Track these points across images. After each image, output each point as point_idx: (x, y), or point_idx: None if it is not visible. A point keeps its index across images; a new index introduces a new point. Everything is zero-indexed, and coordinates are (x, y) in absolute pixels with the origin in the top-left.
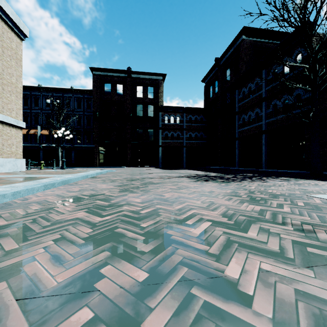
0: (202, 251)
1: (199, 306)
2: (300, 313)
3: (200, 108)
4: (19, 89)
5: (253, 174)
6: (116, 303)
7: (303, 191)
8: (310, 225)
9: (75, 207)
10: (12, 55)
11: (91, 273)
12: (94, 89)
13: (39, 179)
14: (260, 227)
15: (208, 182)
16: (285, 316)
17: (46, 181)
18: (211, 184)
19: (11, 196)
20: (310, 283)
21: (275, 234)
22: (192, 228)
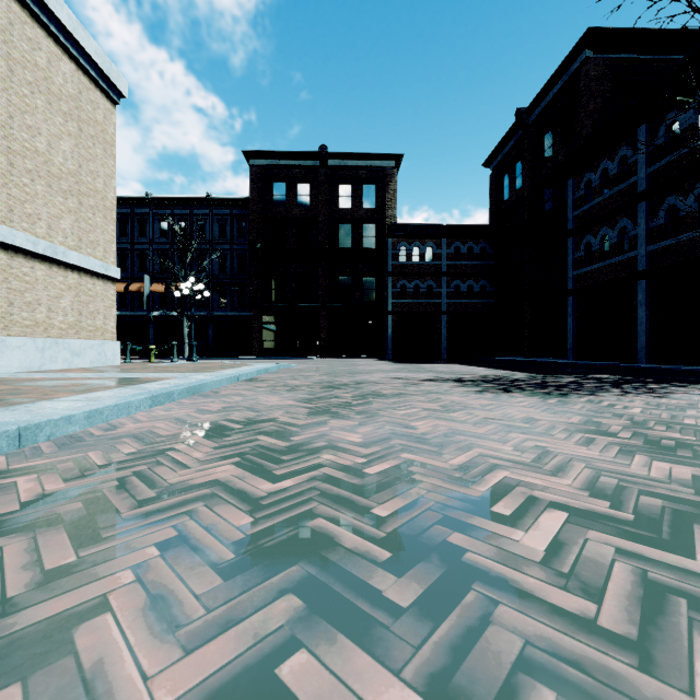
0: (577, 620)
1: None
2: None
3: (479, 226)
4: (110, 203)
5: (618, 377)
6: None
7: None
8: None
9: (212, 451)
10: (96, 135)
11: (251, 675)
12: (252, 195)
13: (143, 382)
14: None
15: (511, 394)
16: None
17: (156, 387)
18: (521, 400)
19: (84, 421)
20: None
21: None
22: (517, 528)
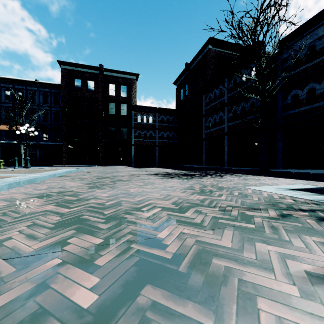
0: (147, 226)
1: (133, 252)
2: (192, 249)
3: (171, 109)
4: None
5: (215, 172)
6: (78, 255)
7: (245, 184)
8: (231, 207)
9: (44, 202)
10: None
11: (60, 242)
12: (62, 83)
13: (0, 178)
14: (196, 210)
15: (173, 178)
16: (183, 251)
17: (9, 180)
18: (175, 181)
19: None
20: (207, 237)
21: (204, 213)
22: (145, 212)
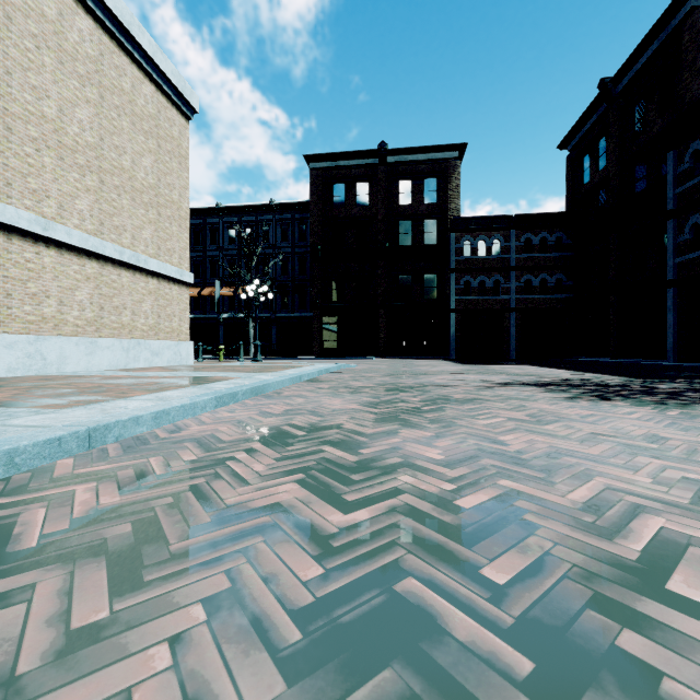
0: None
1: None
2: None
3: (554, 214)
4: (184, 212)
5: None
6: None
7: None
8: None
9: (274, 464)
10: (172, 150)
11: None
12: (312, 198)
13: (210, 381)
14: None
15: (613, 402)
16: None
17: (221, 387)
18: (630, 411)
19: (151, 422)
20: None
21: None
22: None
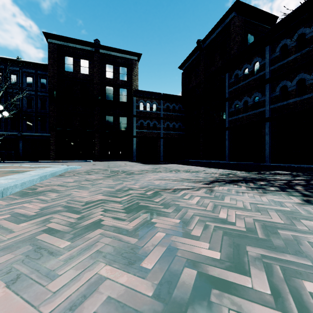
0: None
1: None
2: None
3: (178, 96)
4: None
5: (296, 173)
6: None
7: None
8: None
9: None
10: None
11: None
12: (50, 61)
13: None
14: None
15: None
16: None
17: None
18: None
19: None
20: None
21: None
22: None
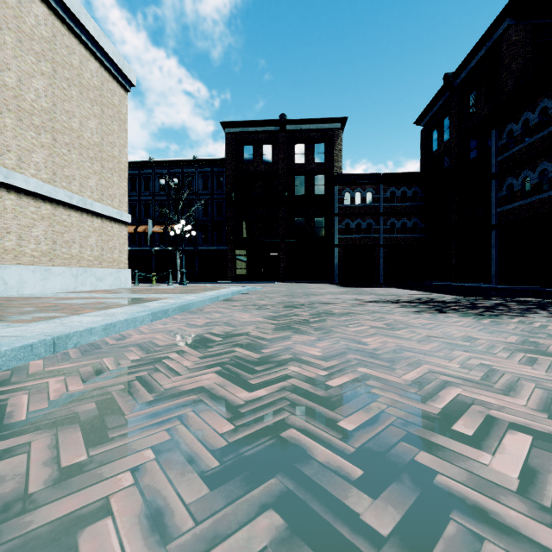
0: None
1: None
2: None
3: (411, 173)
4: (123, 165)
5: (542, 300)
6: None
7: None
8: None
9: (198, 361)
10: (113, 115)
11: None
12: (227, 156)
13: (146, 301)
14: None
15: (446, 314)
16: None
17: (156, 305)
18: (457, 320)
19: (102, 332)
20: None
21: None
22: (482, 450)
